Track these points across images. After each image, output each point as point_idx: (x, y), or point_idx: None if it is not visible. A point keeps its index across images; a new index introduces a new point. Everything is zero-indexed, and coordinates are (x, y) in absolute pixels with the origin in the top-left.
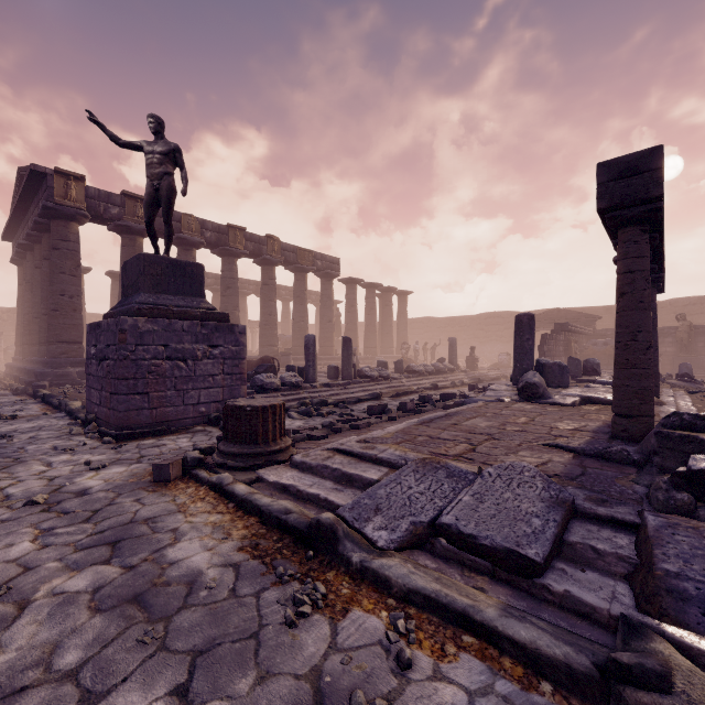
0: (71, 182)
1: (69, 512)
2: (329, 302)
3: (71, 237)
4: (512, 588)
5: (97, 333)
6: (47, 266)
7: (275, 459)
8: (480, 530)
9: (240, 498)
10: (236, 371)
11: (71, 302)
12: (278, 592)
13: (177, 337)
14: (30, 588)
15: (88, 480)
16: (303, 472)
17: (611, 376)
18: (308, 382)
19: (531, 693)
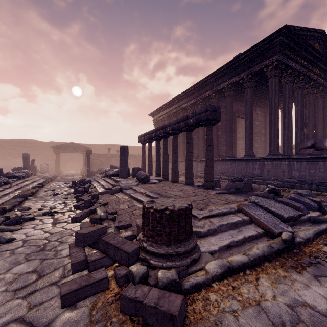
0: None
1: None
2: None
3: None
4: (297, 225)
5: None
6: None
7: None
8: (291, 214)
9: (251, 262)
10: None
11: None
12: None
13: None
14: None
15: None
16: (214, 235)
17: None
18: None
19: None
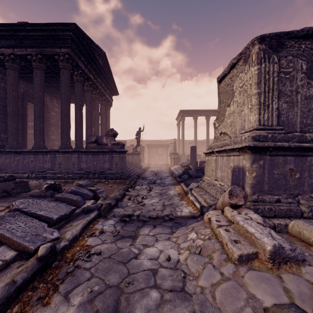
0: None
1: None
2: None
3: None
4: (70, 221)
5: None
6: None
7: None
8: (64, 212)
9: None
10: None
11: None
12: (85, 264)
13: None
14: None
15: None
16: None
17: None
18: None
19: (100, 221)
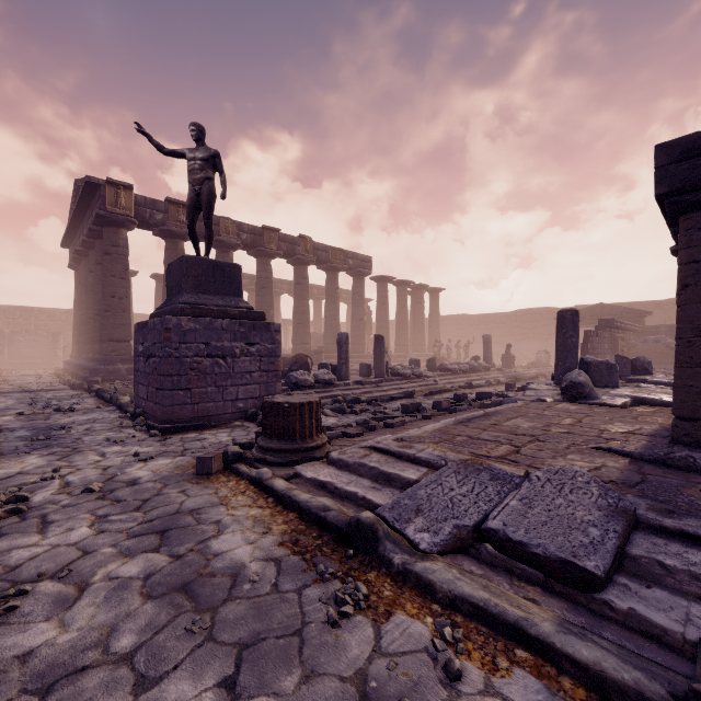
0: (120, 191)
1: (122, 501)
2: (361, 300)
3: (120, 242)
4: (568, 602)
5: (144, 332)
6: (100, 270)
7: (312, 456)
8: (531, 537)
9: (279, 493)
10: (272, 369)
11: (120, 303)
12: (319, 589)
13: (217, 335)
14: (88, 572)
15: (138, 471)
16: (340, 469)
17: (665, 375)
18: (341, 380)
19: None
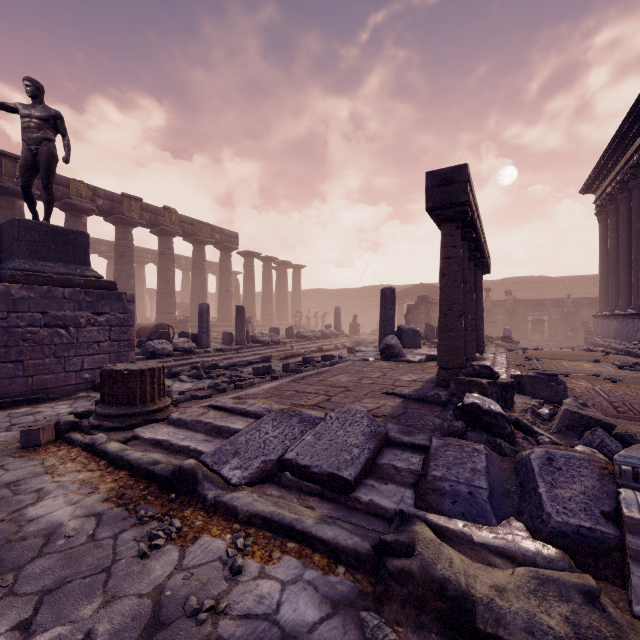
0: None
1: None
2: (228, 273)
3: None
4: (334, 504)
5: None
6: None
7: (153, 418)
8: (313, 461)
9: (112, 455)
10: (124, 338)
11: None
12: (136, 531)
13: (58, 304)
14: None
15: None
16: (178, 427)
17: None
18: (202, 348)
19: (329, 576)
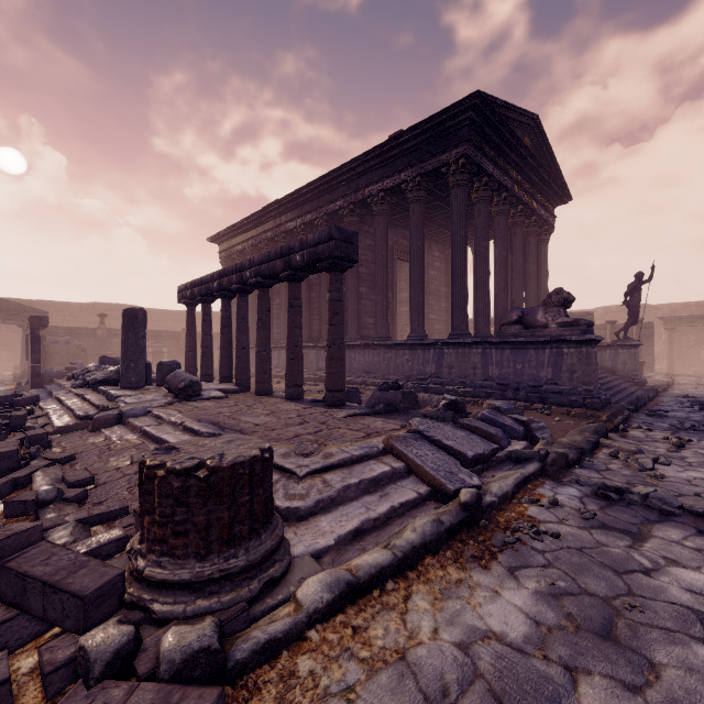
0: None
1: None
2: None
3: None
4: (490, 469)
5: None
6: None
7: None
8: (481, 449)
9: (397, 562)
10: None
11: None
12: (531, 542)
13: None
14: None
15: None
16: (329, 511)
17: None
18: None
19: (545, 483)
